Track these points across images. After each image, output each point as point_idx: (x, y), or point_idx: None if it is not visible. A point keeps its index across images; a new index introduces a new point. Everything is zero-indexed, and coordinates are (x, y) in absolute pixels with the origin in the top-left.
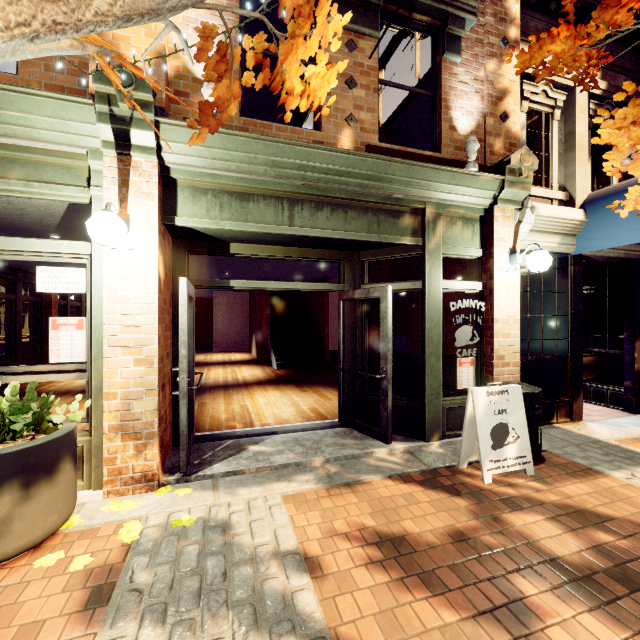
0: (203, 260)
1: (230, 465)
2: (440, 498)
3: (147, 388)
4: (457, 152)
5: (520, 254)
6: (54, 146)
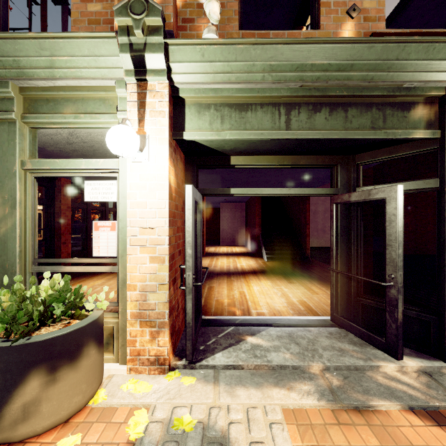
0: (212, 178)
1: (230, 357)
2: None
3: (159, 283)
4: None
5: None
6: (92, 82)
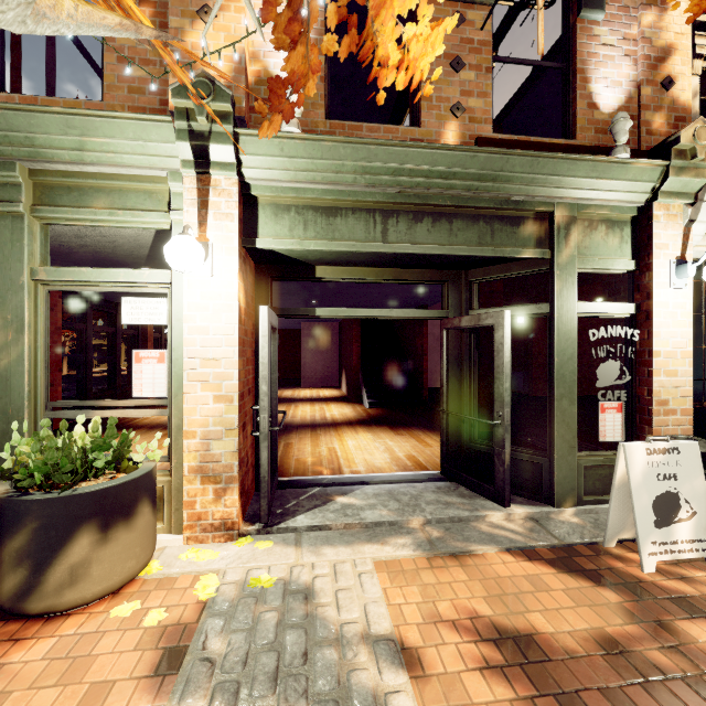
0: (289, 288)
1: (315, 518)
2: (580, 586)
3: (226, 427)
4: (599, 136)
5: (693, 264)
6: (136, 171)
